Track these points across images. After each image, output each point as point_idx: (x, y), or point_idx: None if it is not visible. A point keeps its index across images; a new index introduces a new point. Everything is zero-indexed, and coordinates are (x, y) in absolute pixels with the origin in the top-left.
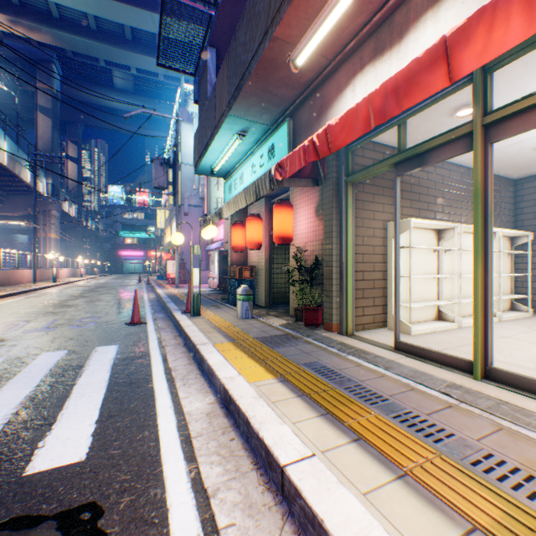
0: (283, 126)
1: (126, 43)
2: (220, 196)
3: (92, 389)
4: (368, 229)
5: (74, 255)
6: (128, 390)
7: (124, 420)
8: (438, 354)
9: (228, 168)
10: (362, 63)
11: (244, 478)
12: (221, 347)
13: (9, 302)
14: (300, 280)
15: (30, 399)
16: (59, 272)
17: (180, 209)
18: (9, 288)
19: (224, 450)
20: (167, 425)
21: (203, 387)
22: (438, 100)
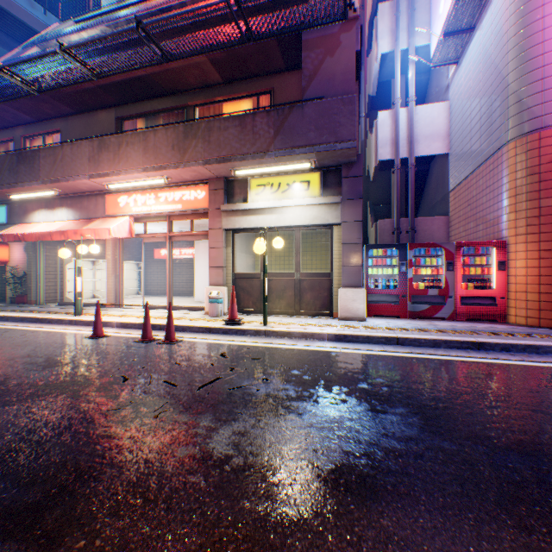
0: (4, 206)
1: None
2: None
3: None
4: (54, 261)
5: None
6: None
7: None
8: (70, 303)
9: None
10: (43, 206)
11: None
12: None
13: None
14: (15, 283)
15: None
16: None
17: None
18: None
19: None
20: None
21: None
22: None
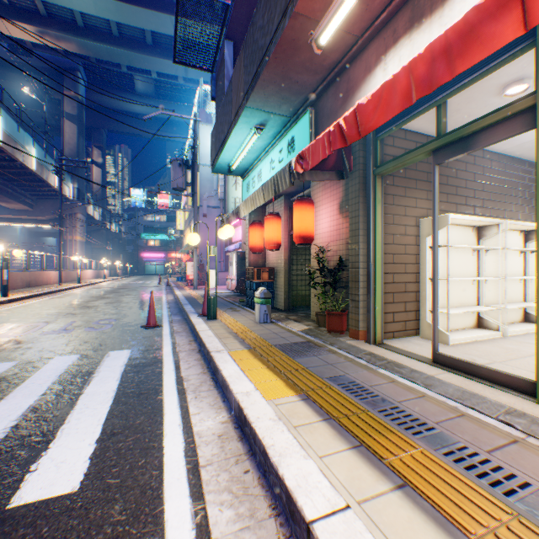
0: (304, 116)
1: (147, 47)
2: (238, 196)
3: (98, 400)
4: (398, 227)
5: (98, 257)
6: (135, 403)
7: (127, 440)
8: (488, 371)
9: (245, 166)
10: (395, 36)
11: (259, 529)
12: (237, 355)
13: (34, 303)
14: (322, 283)
15: (33, 409)
16: (84, 273)
17: (199, 211)
18: (36, 289)
19: (237, 486)
20: (174, 448)
21: (216, 401)
22: (489, 71)
